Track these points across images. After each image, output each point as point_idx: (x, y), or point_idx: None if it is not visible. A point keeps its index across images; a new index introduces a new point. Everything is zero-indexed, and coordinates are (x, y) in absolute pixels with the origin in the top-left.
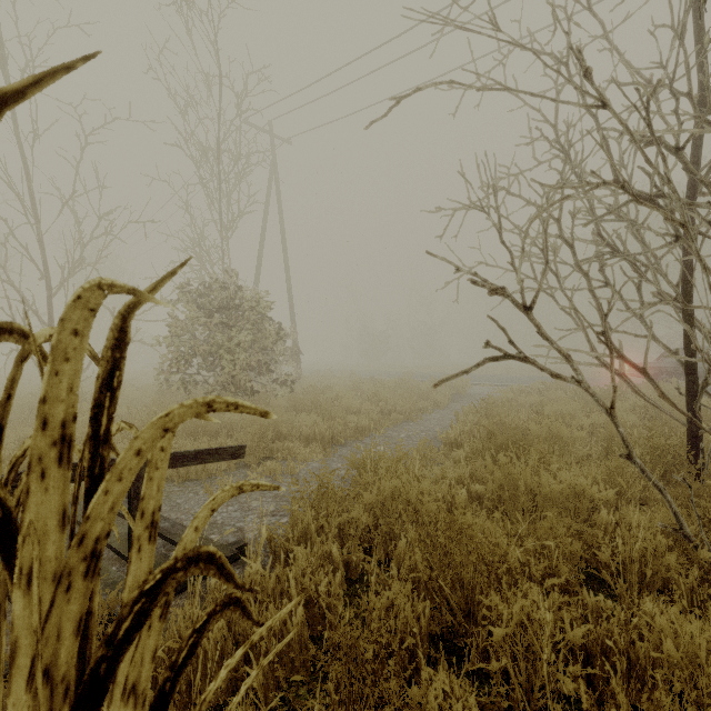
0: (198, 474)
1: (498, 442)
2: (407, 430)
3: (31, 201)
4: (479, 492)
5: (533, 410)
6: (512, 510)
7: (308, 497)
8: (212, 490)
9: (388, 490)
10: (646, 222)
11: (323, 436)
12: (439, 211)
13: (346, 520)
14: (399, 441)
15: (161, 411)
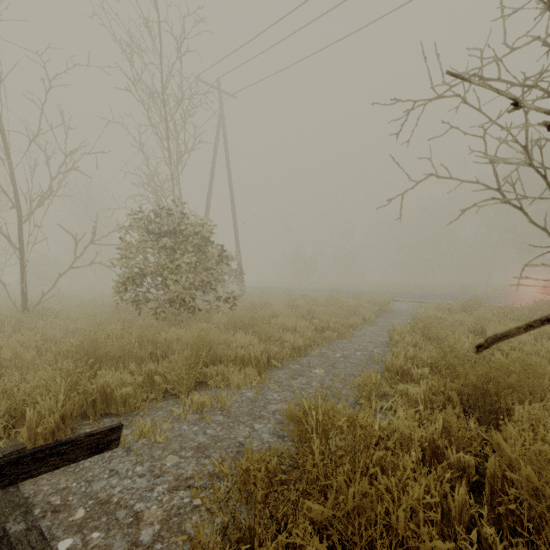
0: (118, 409)
1: (471, 385)
2: (341, 348)
3: (3, 139)
4: (464, 464)
5: (470, 331)
6: (544, 522)
7: (236, 449)
8: (123, 438)
9: (352, 500)
10: (539, 161)
11: (259, 358)
12: (395, 103)
13: (283, 545)
14: (336, 362)
15: (89, 335)
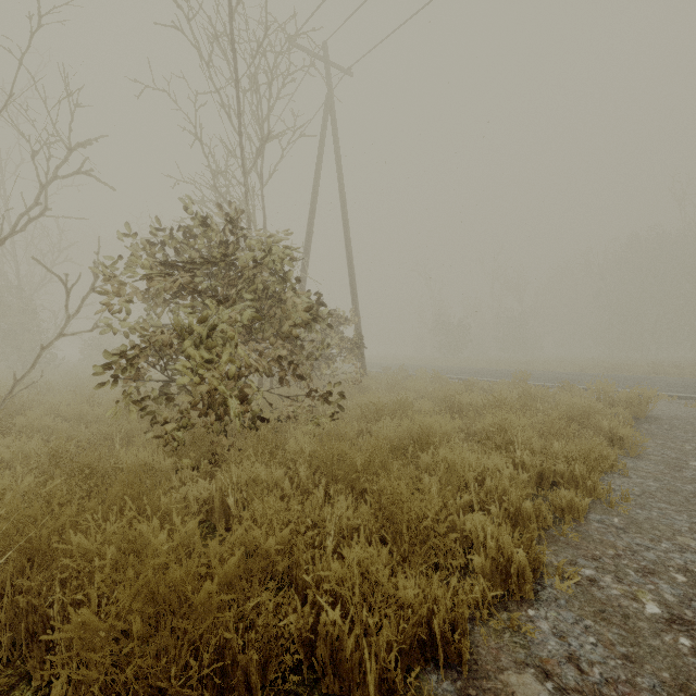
0: None
1: None
2: (635, 563)
3: None
4: None
5: None
6: None
7: None
8: None
9: None
10: None
11: (397, 685)
12: None
13: None
14: (684, 676)
15: None
